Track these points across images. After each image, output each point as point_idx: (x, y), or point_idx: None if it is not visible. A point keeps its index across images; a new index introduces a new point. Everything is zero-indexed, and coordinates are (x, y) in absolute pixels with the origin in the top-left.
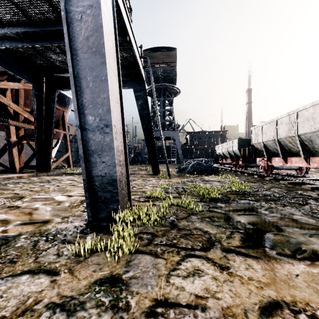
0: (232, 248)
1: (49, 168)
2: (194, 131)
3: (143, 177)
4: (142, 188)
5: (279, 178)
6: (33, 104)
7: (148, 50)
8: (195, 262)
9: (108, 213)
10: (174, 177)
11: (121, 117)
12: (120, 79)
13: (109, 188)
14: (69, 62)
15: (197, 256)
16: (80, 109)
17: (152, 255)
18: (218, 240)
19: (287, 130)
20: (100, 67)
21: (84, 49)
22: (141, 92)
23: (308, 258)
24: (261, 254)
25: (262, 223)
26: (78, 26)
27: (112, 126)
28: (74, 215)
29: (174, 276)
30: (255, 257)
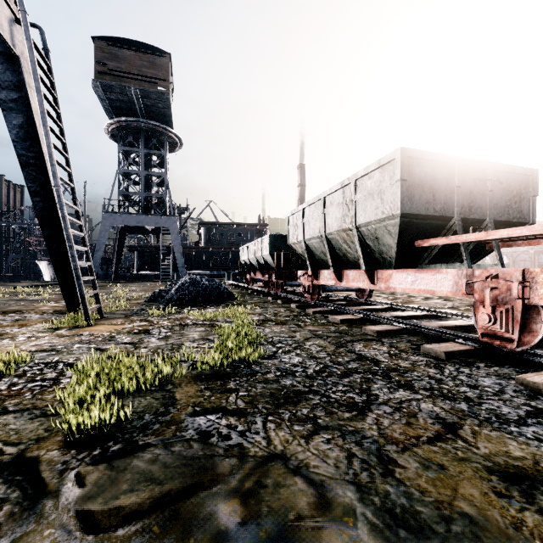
0: None
1: None
2: (212, 222)
3: (19, 322)
4: None
5: (330, 309)
6: None
7: (106, 40)
8: None
9: None
10: (116, 317)
11: None
12: None
13: None
14: None
15: None
16: None
17: None
18: None
19: (340, 218)
20: None
21: None
22: (20, 93)
23: None
24: None
25: None
26: None
27: None
28: None
29: None
30: None
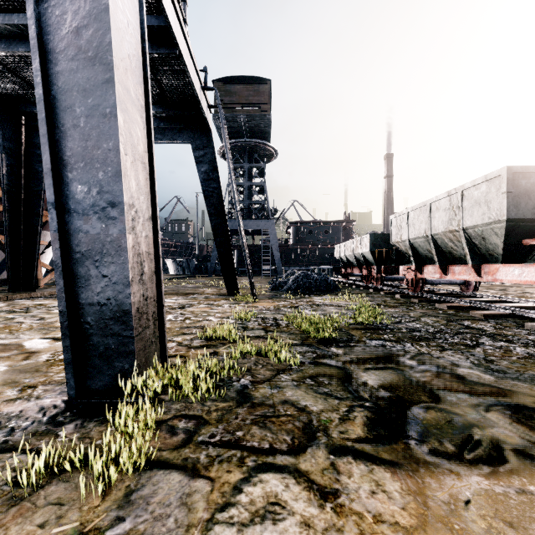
0: (347, 444)
1: (33, 284)
2: (300, 221)
3: (209, 299)
4: (202, 320)
5: (435, 299)
6: (0, 165)
7: (222, 81)
8: (272, 485)
9: (113, 379)
10: (263, 298)
11: (151, 190)
12: (149, 118)
13: (115, 329)
14: (36, 74)
15: (277, 469)
16: (60, 170)
17: (185, 472)
18: (324, 427)
19: (446, 221)
20: (102, 89)
21: (71, 51)
22: (205, 151)
23: (485, 459)
24: (401, 456)
25: (406, 386)
26: (58, 7)
27: (124, 206)
28: (49, 381)
29: (221, 525)
30: (390, 464)
